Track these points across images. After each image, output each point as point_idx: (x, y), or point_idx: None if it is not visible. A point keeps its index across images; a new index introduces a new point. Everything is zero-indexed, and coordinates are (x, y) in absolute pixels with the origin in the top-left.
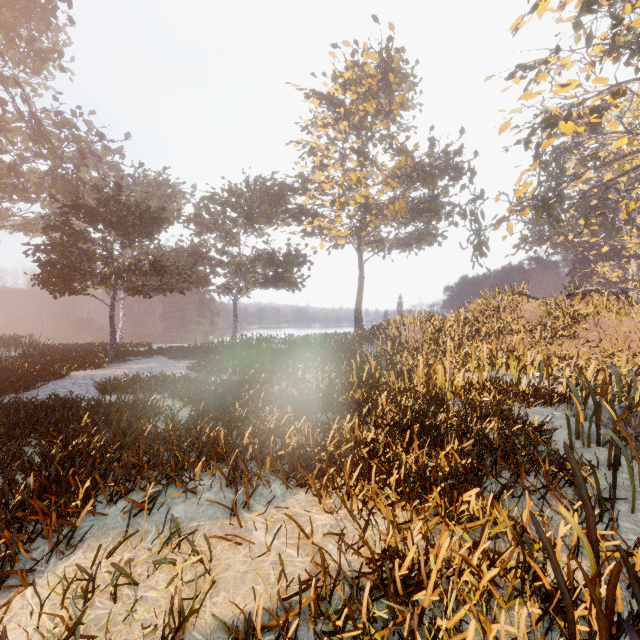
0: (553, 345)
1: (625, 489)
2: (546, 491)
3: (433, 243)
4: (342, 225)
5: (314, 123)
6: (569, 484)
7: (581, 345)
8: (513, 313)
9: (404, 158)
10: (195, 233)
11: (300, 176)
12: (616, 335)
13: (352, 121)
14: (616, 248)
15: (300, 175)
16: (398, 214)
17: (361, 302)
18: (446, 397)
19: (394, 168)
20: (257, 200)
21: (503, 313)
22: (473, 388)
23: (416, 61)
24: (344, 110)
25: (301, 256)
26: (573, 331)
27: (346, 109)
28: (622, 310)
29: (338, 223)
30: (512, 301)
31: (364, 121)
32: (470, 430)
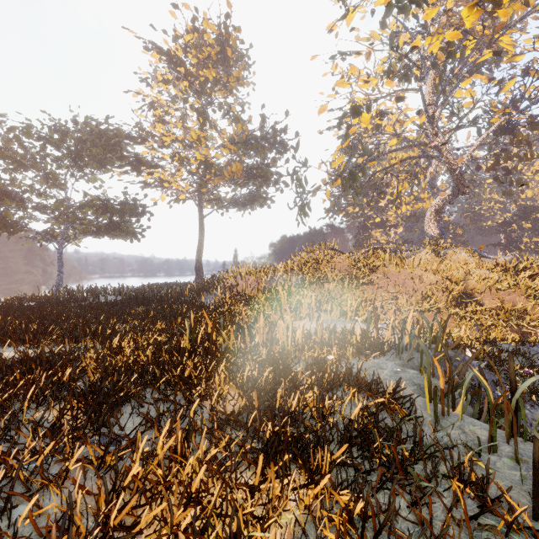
0: (358, 291)
1: (526, 491)
2: (462, 532)
3: (264, 205)
4: (183, 180)
5: (154, 76)
6: (479, 505)
7: (375, 290)
8: (328, 265)
9: (240, 125)
10: (4, 169)
11: (138, 124)
12: (397, 282)
13: (193, 83)
14: (383, 220)
15: (138, 123)
16: (235, 177)
17: (201, 253)
18: (289, 356)
19: (231, 136)
20: (87, 141)
21: (321, 265)
22: (312, 340)
23: (250, 44)
24: (185, 70)
25: (140, 206)
26: (369, 279)
27: (187, 70)
28: (400, 263)
29: (179, 177)
30: (327, 255)
31: (204, 86)
32: (337, 422)
